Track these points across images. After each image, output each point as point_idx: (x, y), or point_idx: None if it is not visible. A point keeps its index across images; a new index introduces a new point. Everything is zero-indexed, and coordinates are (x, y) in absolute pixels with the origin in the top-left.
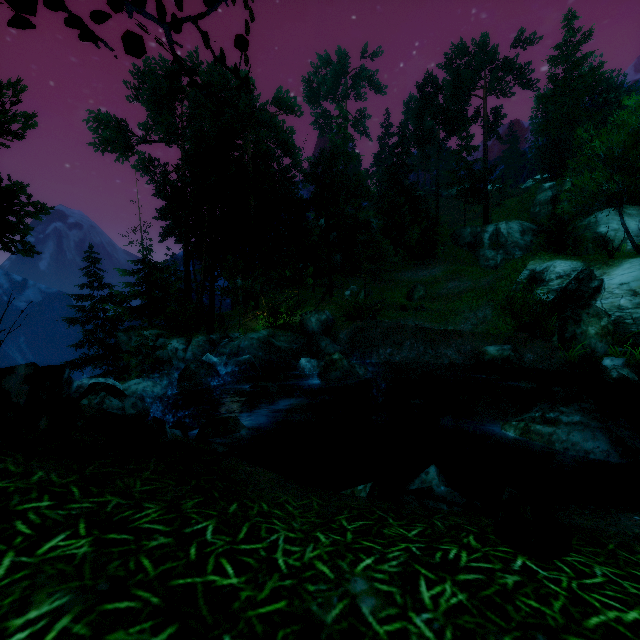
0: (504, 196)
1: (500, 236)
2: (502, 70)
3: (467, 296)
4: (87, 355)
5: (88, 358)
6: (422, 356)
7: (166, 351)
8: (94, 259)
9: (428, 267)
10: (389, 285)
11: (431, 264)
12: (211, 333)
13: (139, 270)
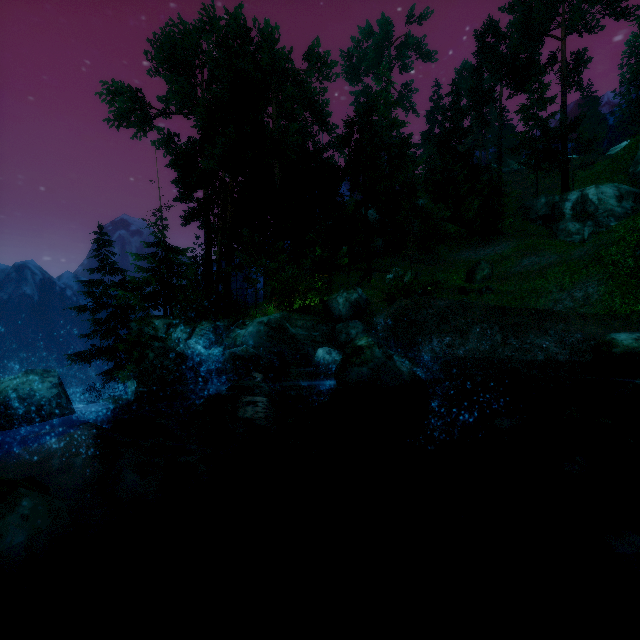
0: (586, 162)
1: (587, 204)
2: (587, 0)
3: (554, 272)
4: (96, 346)
5: (97, 350)
6: (500, 348)
7: (171, 342)
8: (105, 241)
9: (491, 244)
10: (441, 266)
11: (495, 241)
12: (218, 320)
13: (153, 253)
